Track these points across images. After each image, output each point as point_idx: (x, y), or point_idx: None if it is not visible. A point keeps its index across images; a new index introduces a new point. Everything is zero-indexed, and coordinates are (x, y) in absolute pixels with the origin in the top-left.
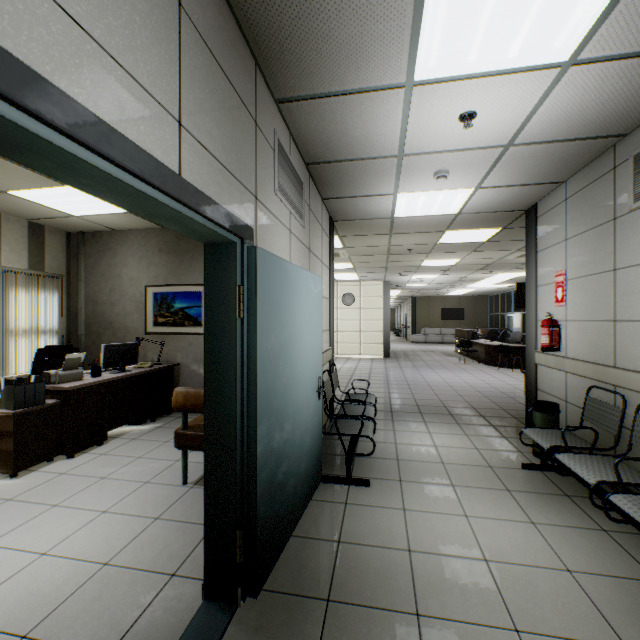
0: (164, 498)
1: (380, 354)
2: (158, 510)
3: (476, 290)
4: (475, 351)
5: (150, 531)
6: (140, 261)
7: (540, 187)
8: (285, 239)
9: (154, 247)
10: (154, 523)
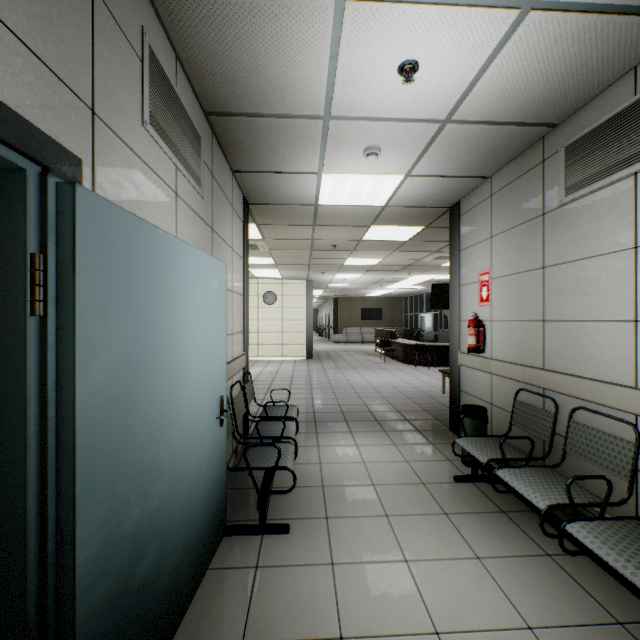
0: None
1: (303, 355)
2: None
3: (393, 291)
4: (394, 350)
5: None
6: None
7: (467, 181)
8: (166, 202)
9: None
10: None
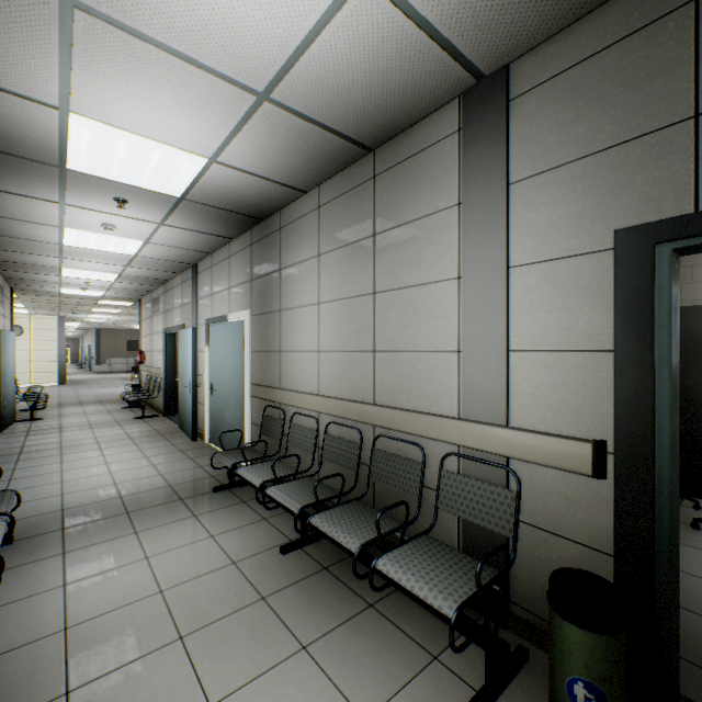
0: None
1: (55, 382)
2: None
3: None
4: None
5: None
6: None
7: (137, 296)
8: None
9: None
10: None
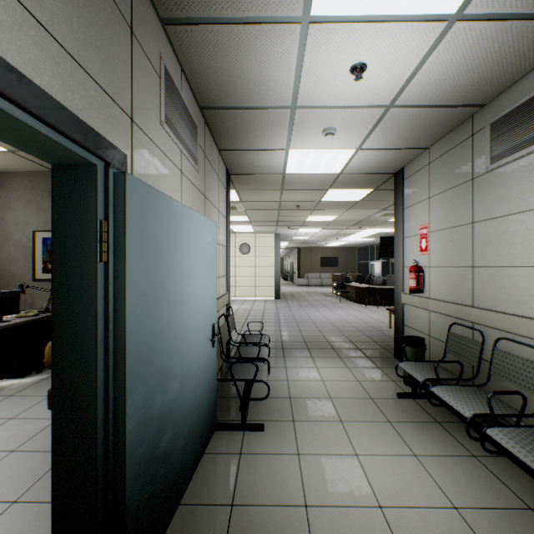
0: (30, 471)
1: (272, 296)
2: (19, 489)
3: (348, 243)
4: (348, 292)
5: (0, 523)
6: (27, 205)
7: (409, 152)
8: (175, 179)
9: (44, 191)
10: (9, 510)
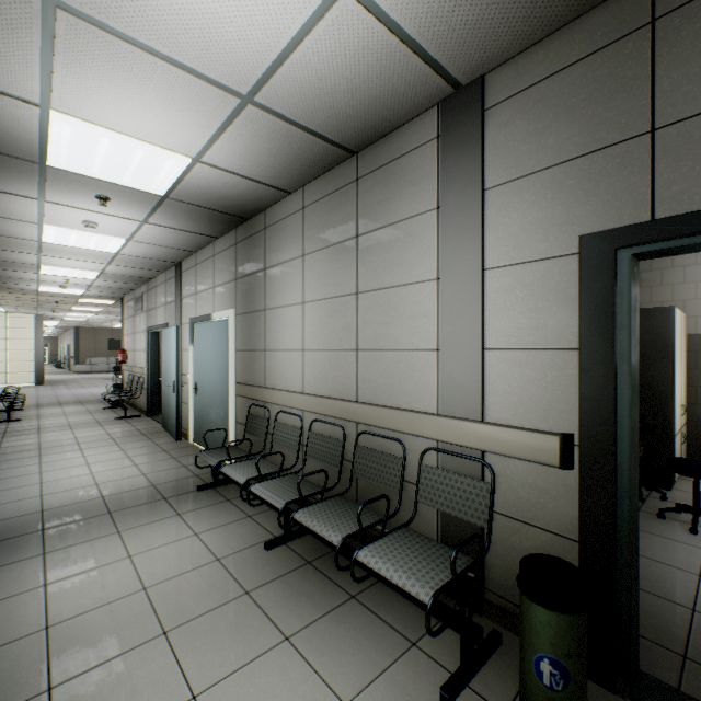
0: None
1: (33, 382)
2: None
3: None
4: None
5: None
6: None
7: (119, 294)
8: None
9: None
10: None
